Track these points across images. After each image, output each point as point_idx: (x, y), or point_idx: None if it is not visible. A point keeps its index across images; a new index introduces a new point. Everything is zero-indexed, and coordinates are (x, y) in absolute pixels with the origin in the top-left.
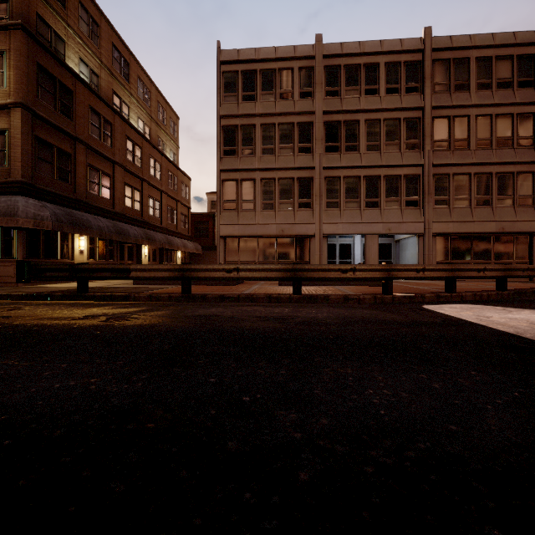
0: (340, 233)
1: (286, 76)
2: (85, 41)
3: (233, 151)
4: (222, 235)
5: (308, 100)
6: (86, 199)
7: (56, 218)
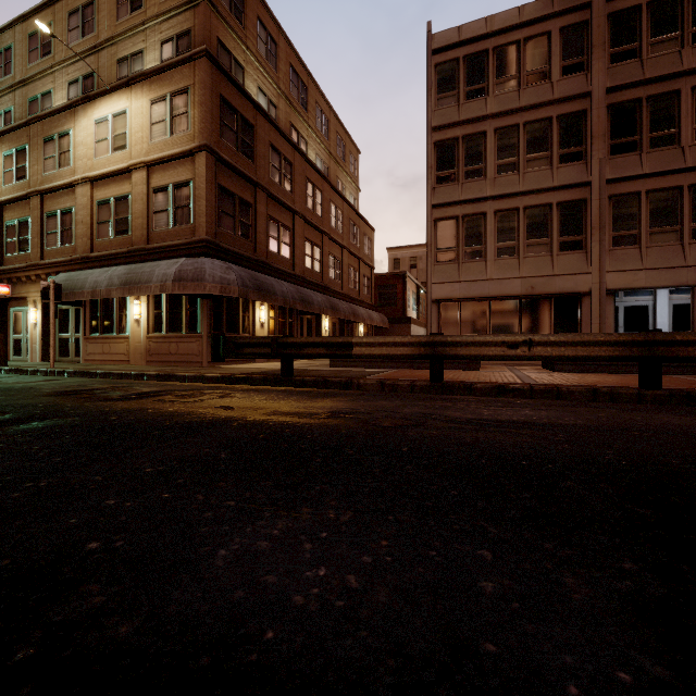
0: (641, 287)
1: (537, 47)
2: (263, 65)
3: (451, 176)
4: (435, 298)
5: (578, 76)
6: (266, 259)
7: (241, 282)
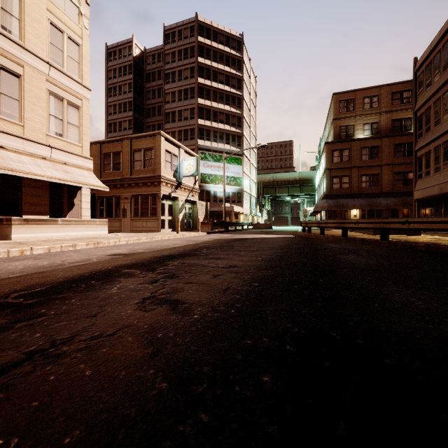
0: None
1: (446, 48)
2: (367, 112)
3: (421, 133)
4: (415, 199)
5: None
6: (358, 191)
7: (329, 205)
